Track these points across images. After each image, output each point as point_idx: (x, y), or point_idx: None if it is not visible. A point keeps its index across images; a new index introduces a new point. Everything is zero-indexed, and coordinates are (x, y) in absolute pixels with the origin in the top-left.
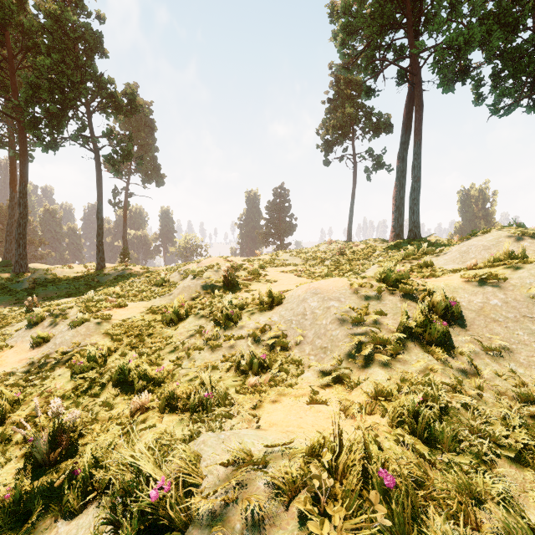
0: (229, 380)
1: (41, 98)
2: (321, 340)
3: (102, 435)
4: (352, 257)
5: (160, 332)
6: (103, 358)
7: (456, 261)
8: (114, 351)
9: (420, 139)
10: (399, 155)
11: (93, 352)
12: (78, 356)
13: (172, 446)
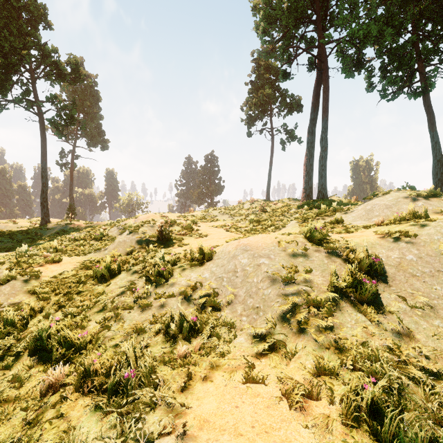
0: (157, 347)
1: None
2: (253, 299)
3: None
4: (272, 213)
5: (91, 289)
6: (24, 320)
7: (362, 218)
8: (39, 312)
9: (327, 115)
10: (309, 129)
11: (11, 316)
12: None
13: None
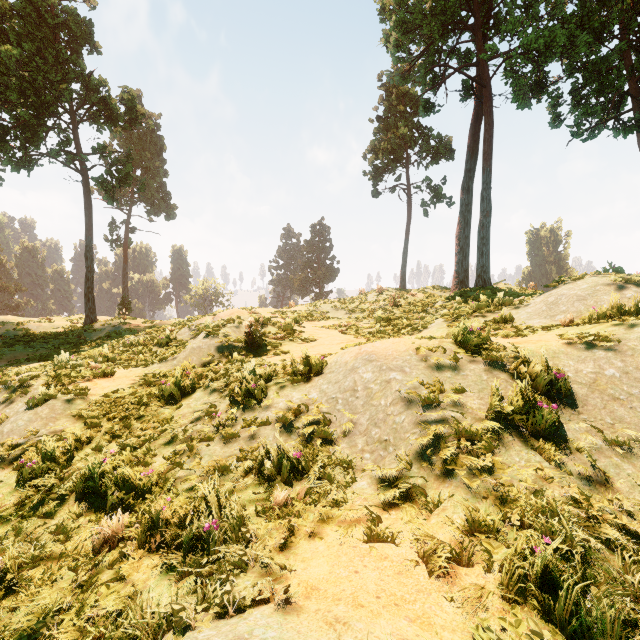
0: (247, 492)
1: (9, 100)
2: (379, 429)
3: (42, 593)
4: (408, 308)
5: (155, 413)
6: (68, 453)
7: (542, 314)
8: (87, 442)
9: (489, 164)
10: (463, 185)
11: (51, 447)
12: (34, 451)
13: None
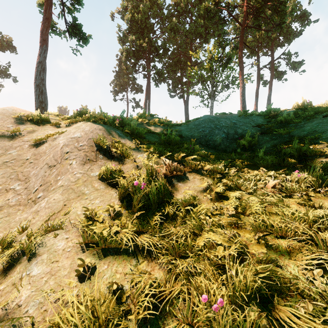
0: None
1: None
2: None
3: None
4: None
5: None
6: None
7: None
8: None
9: (150, 100)
10: (144, 103)
11: None
12: None
13: None
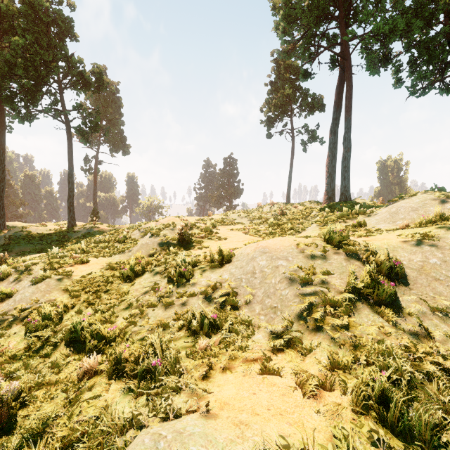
0: (180, 341)
1: (17, 74)
2: (271, 300)
3: (44, 406)
4: (292, 216)
5: (117, 288)
6: (59, 315)
7: (386, 221)
8: (71, 308)
9: (350, 115)
10: (331, 130)
11: (48, 310)
12: (36, 313)
13: (108, 438)
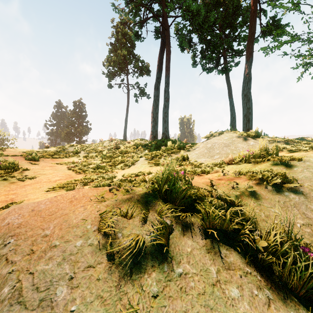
0: None
1: None
2: None
3: None
4: (125, 150)
5: None
6: None
7: (205, 155)
8: None
9: (169, 73)
10: (155, 85)
11: None
12: None
13: None
